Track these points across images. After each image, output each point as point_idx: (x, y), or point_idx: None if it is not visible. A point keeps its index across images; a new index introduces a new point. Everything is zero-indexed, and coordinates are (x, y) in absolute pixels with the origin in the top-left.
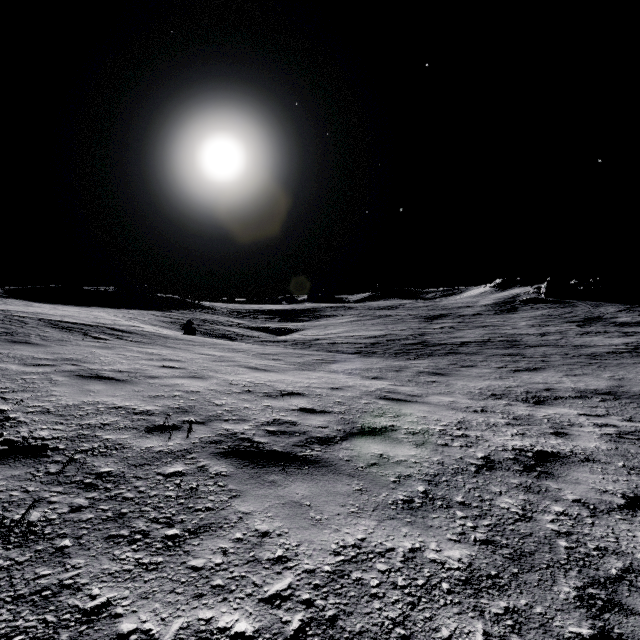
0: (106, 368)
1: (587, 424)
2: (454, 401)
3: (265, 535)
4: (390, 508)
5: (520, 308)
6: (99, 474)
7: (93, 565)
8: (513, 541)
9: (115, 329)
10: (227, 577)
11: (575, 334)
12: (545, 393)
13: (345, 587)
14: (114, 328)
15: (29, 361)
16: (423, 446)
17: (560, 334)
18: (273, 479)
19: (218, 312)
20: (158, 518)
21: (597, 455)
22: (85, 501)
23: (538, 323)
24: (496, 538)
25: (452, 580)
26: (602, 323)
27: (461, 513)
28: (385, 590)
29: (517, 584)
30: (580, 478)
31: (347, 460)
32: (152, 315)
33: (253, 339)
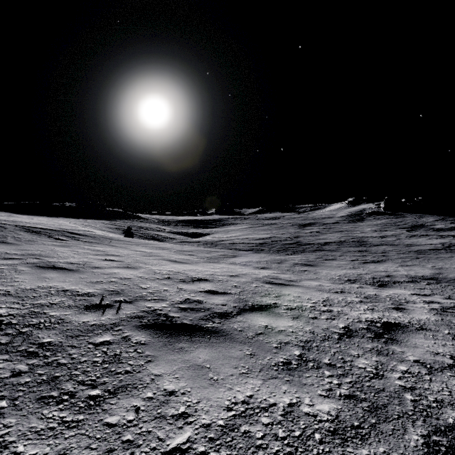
0: (61, 261)
1: (418, 301)
2: (320, 285)
3: (171, 394)
4: (273, 369)
5: (366, 218)
6: (41, 344)
7: (22, 424)
8: (370, 395)
9: (73, 233)
10: (136, 432)
11: (405, 236)
12: (386, 279)
13: (235, 439)
14: (72, 232)
15: (2, 256)
16: (298, 319)
17: (395, 236)
18: (181, 346)
19: (150, 221)
20: (84, 380)
21: (428, 325)
22: (25, 367)
23: (379, 229)
24: (356, 393)
25: (323, 431)
26: (424, 229)
27: (328, 372)
28: (268, 441)
29: (375, 433)
30: (417, 343)
31: (240, 330)
32: (102, 223)
33: (175, 240)
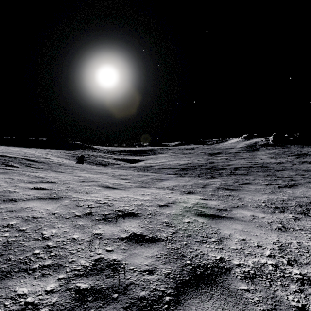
0: None
1: None
2: (254, 215)
3: None
4: None
5: (260, 149)
6: None
7: None
8: None
9: (30, 160)
10: None
11: (298, 163)
12: None
13: None
14: (30, 159)
15: None
16: None
17: (290, 163)
18: None
19: (101, 151)
20: None
21: None
22: None
23: (273, 156)
24: None
25: None
26: (309, 156)
27: None
28: None
29: None
30: None
31: None
32: (62, 152)
33: (116, 165)
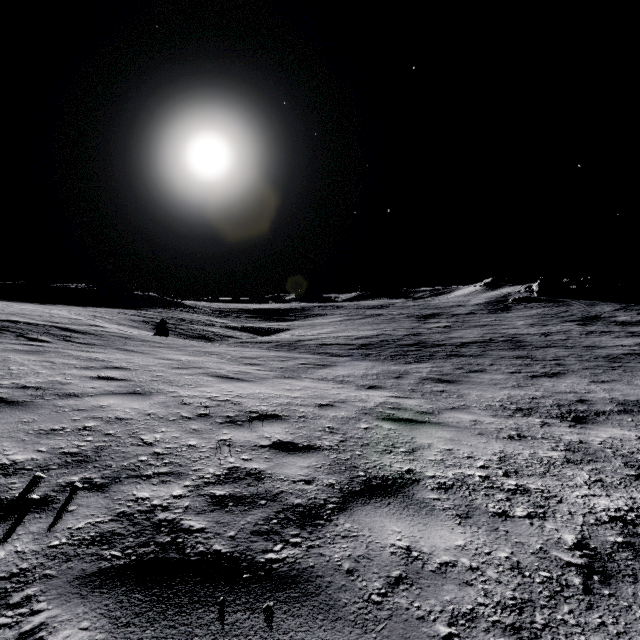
0: (5, 383)
1: None
2: (477, 420)
3: None
4: None
5: (513, 307)
6: None
7: None
8: None
9: (66, 329)
10: None
11: (579, 334)
12: (581, 406)
13: None
14: (66, 328)
15: None
16: (471, 520)
17: (564, 334)
18: None
19: (199, 311)
20: None
21: None
22: None
23: (536, 322)
24: None
25: None
26: (602, 322)
27: None
28: None
29: None
30: None
31: (349, 571)
32: (123, 314)
33: (233, 340)
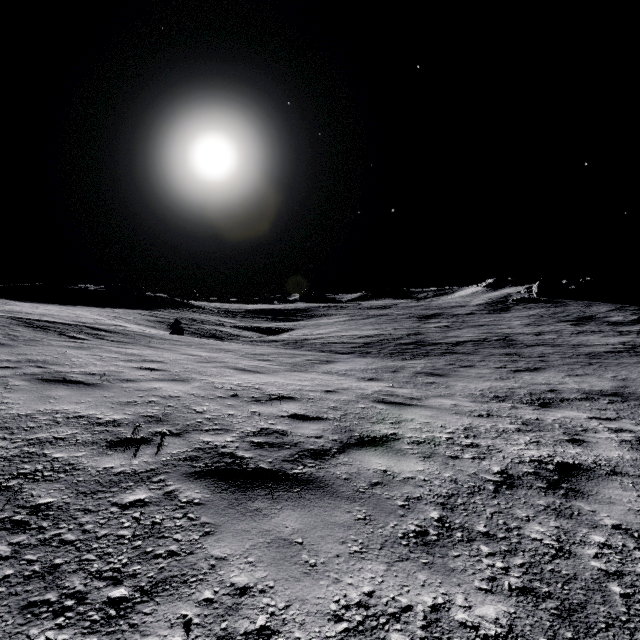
0: (76, 370)
1: (601, 429)
2: (456, 404)
3: (243, 592)
4: (401, 544)
5: (513, 307)
6: (35, 507)
7: None
8: (556, 588)
9: (96, 328)
10: None
11: (570, 333)
12: (550, 395)
13: None
14: (95, 327)
15: None
16: (431, 459)
17: (555, 333)
18: (257, 507)
19: (208, 311)
20: (102, 571)
21: (623, 467)
22: (7, 549)
23: (532, 322)
24: (535, 584)
25: None
26: (595, 322)
27: (487, 548)
28: None
29: None
30: (613, 496)
31: (346, 479)
32: (138, 314)
33: (243, 339)
